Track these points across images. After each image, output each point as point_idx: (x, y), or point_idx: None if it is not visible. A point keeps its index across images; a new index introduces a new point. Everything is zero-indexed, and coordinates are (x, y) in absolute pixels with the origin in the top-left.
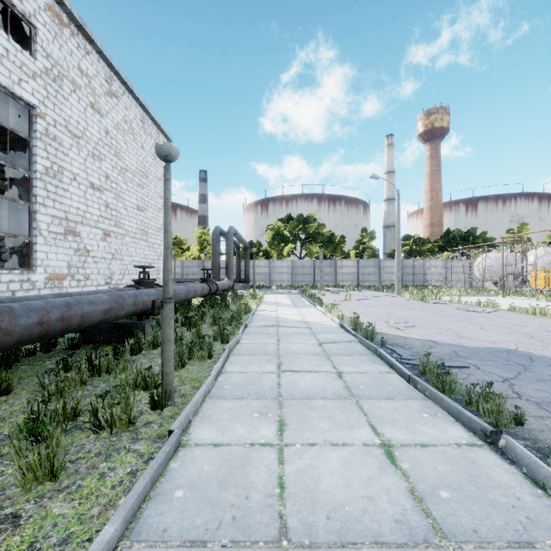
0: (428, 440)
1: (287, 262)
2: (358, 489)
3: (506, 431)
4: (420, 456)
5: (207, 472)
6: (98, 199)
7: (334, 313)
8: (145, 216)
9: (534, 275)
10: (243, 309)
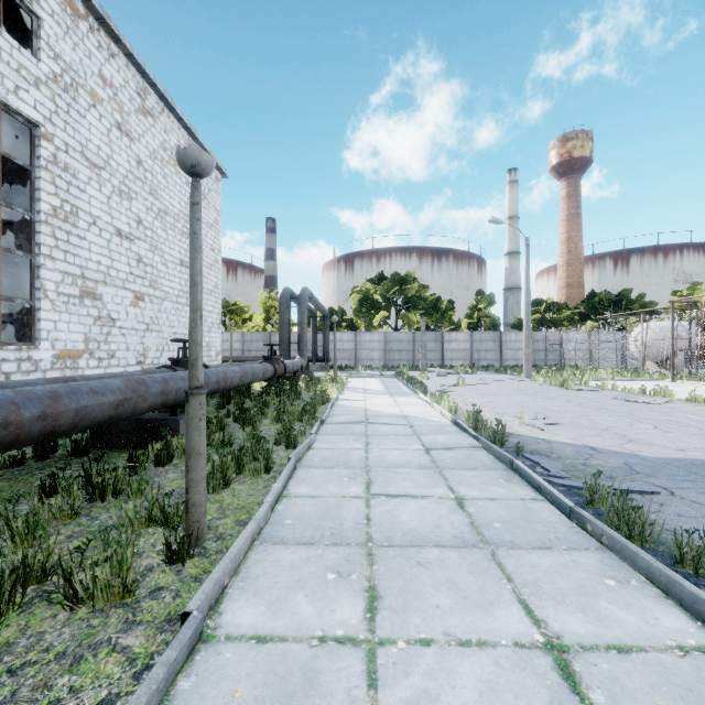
0: (627, 637)
1: (378, 335)
2: None
3: None
4: (621, 675)
5: (240, 703)
6: (127, 250)
7: (444, 405)
8: None
9: None
10: (319, 398)
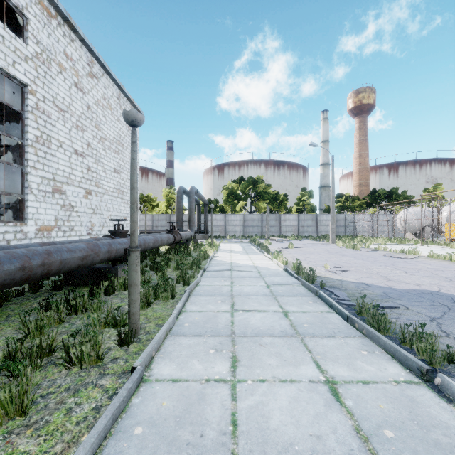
0: (368, 377)
1: (239, 216)
2: (306, 427)
3: (440, 369)
4: (362, 393)
5: (166, 408)
6: (81, 163)
7: (279, 259)
8: (121, 178)
9: (448, 227)
10: (202, 255)
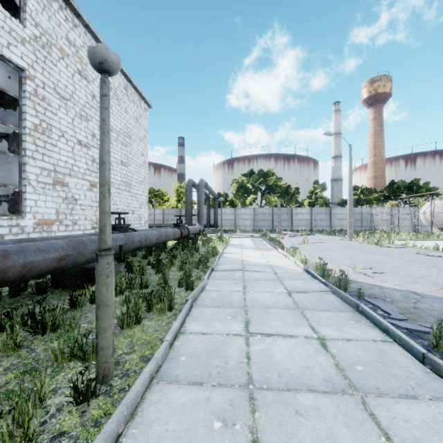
0: None
1: (249, 210)
2: None
3: None
4: None
5: None
6: (85, 154)
7: (297, 257)
8: (129, 170)
9: None
10: (210, 252)
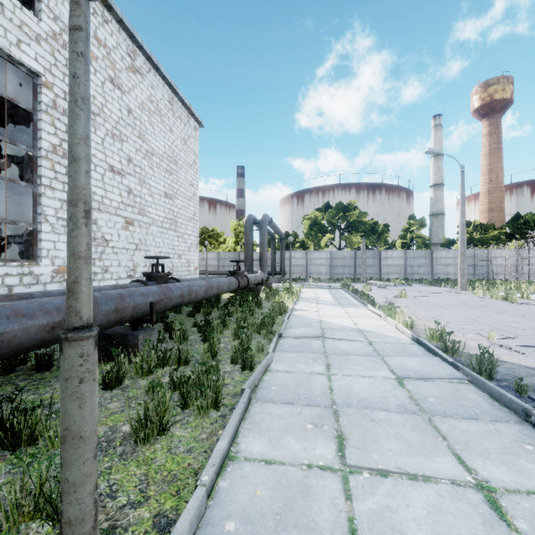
0: None
1: (325, 253)
2: None
3: None
4: None
5: None
6: (119, 184)
7: (398, 319)
8: (174, 204)
9: None
10: (277, 309)
